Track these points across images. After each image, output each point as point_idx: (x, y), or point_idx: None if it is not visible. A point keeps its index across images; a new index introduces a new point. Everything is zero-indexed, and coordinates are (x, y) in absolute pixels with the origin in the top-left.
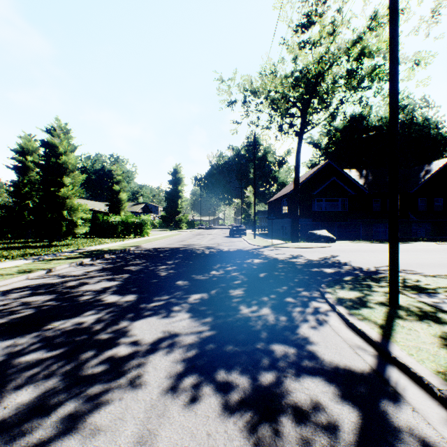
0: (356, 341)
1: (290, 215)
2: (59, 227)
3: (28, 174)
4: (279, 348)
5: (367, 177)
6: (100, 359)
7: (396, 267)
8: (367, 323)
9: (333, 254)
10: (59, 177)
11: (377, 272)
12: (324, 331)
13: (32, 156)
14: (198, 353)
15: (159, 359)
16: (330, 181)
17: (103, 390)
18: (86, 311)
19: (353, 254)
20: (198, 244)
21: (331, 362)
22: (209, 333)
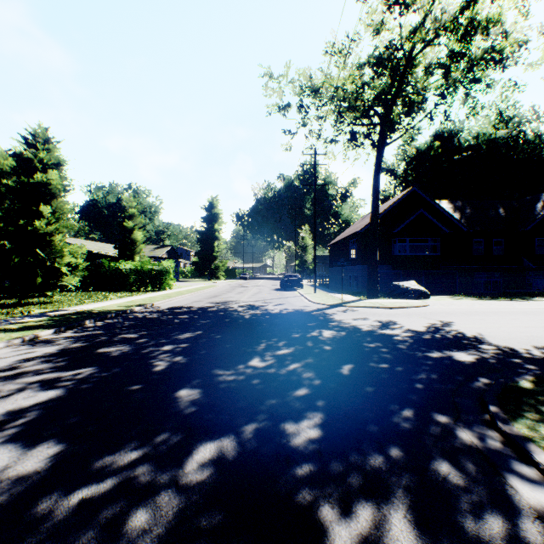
0: None
1: (361, 261)
2: (33, 277)
3: (6, 204)
4: None
5: (464, 210)
6: None
7: None
8: None
9: (442, 319)
10: (34, 205)
11: None
12: None
13: (11, 179)
14: None
15: None
16: (416, 215)
17: None
18: None
19: (473, 320)
20: (236, 302)
21: None
22: None
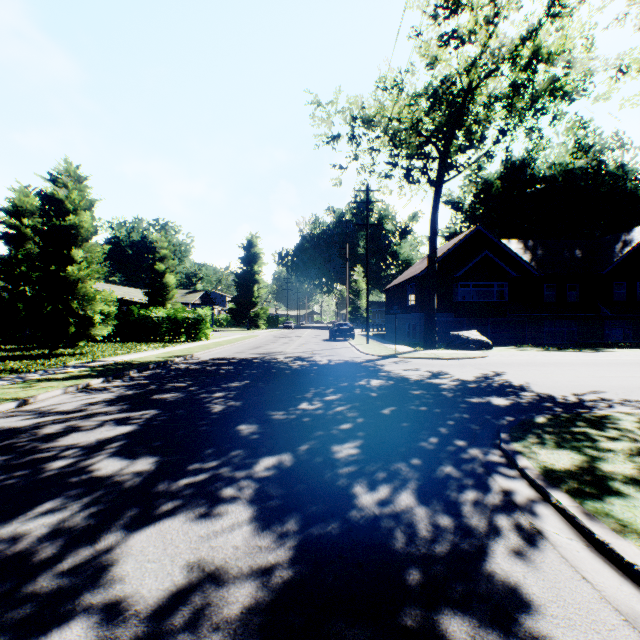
0: (633, 599)
1: (420, 308)
2: (65, 326)
3: (26, 246)
4: (459, 629)
5: (535, 251)
6: None
7: None
8: (639, 543)
9: (496, 370)
10: (65, 249)
11: (583, 404)
12: (546, 564)
13: (31, 218)
14: None
15: None
16: (481, 257)
17: None
18: (43, 502)
19: (527, 370)
20: (282, 353)
21: None
22: (290, 572)
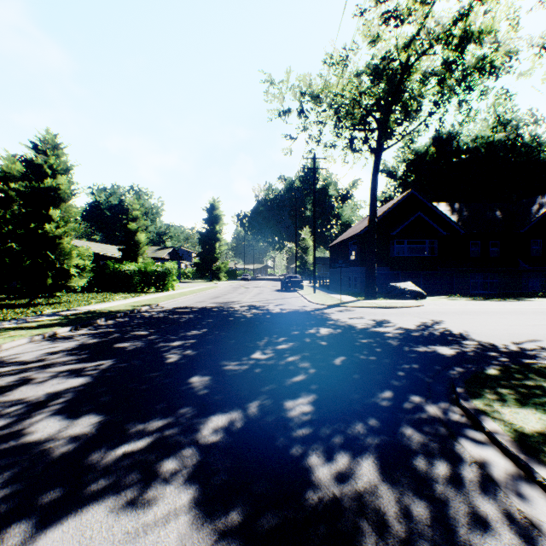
0: None
1: (360, 262)
2: (44, 278)
3: (13, 207)
4: None
5: (461, 213)
6: None
7: None
8: None
9: (434, 318)
10: (44, 209)
11: (526, 353)
12: None
13: (18, 183)
14: None
15: None
16: (414, 218)
17: None
18: None
19: (462, 319)
20: (238, 302)
21: None
22: None
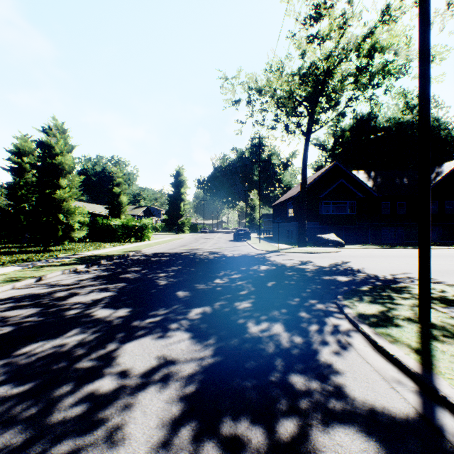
0: (390, 370)
1: (296, 218)
2: (55, 231)
3: (25, 176)
4: (298, 381)
5: (376, 179)
6: (77, 398)
7: (427, 279)
8: (400, 346)
9: (344, 260)
10: (55, 179)
11: (395, 280)
12: (349, 356)
13: (29, 157)
14: (198, 389)
15: (150, 398)
16: (338, 184)
17: (72, 449)
18: (70, 330)
19: (365, 260)
20: (201, 249)
21: (365, 403)
22: (212, 359)
